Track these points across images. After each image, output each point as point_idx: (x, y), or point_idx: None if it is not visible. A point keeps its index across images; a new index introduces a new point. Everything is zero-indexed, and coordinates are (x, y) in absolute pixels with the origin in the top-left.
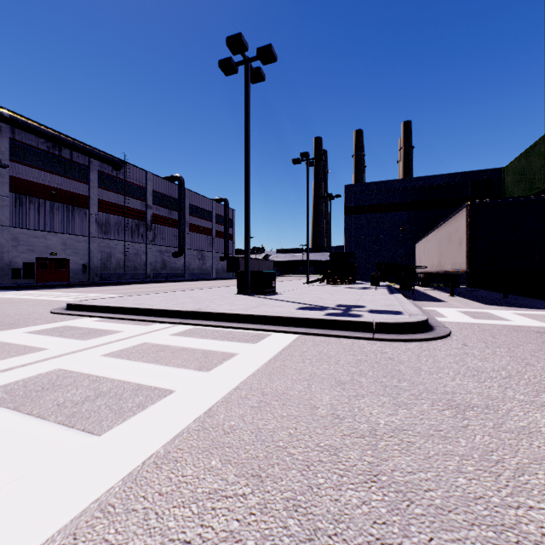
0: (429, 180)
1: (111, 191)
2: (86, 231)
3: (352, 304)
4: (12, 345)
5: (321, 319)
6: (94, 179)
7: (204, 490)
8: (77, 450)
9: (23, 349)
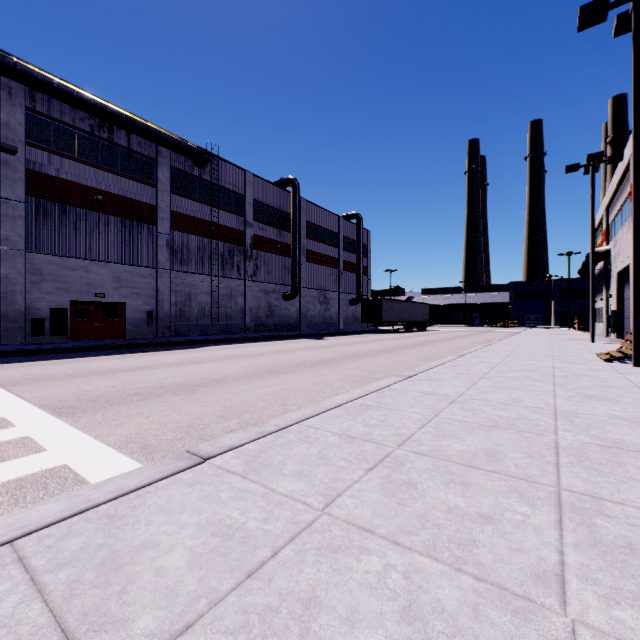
0: None
1: (192, 198)
2: (152, 259)
3: None
4: None
5: None
6: (163, 179)
7: None
8: None
9: None
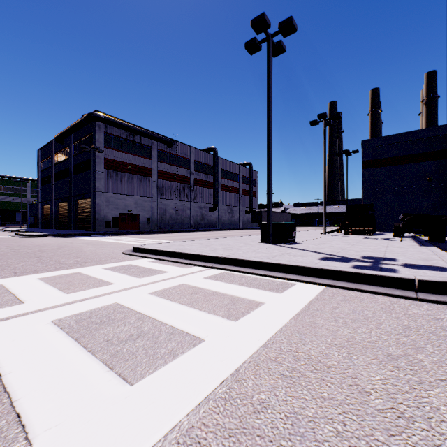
0: None
1: (166, 163)
2: (149, 193)
3: (380, 256)
4: (92, 278)
5: (349, 272)
6: (154, 155)
7: None
8: (109, 401)
9: (98, 282)
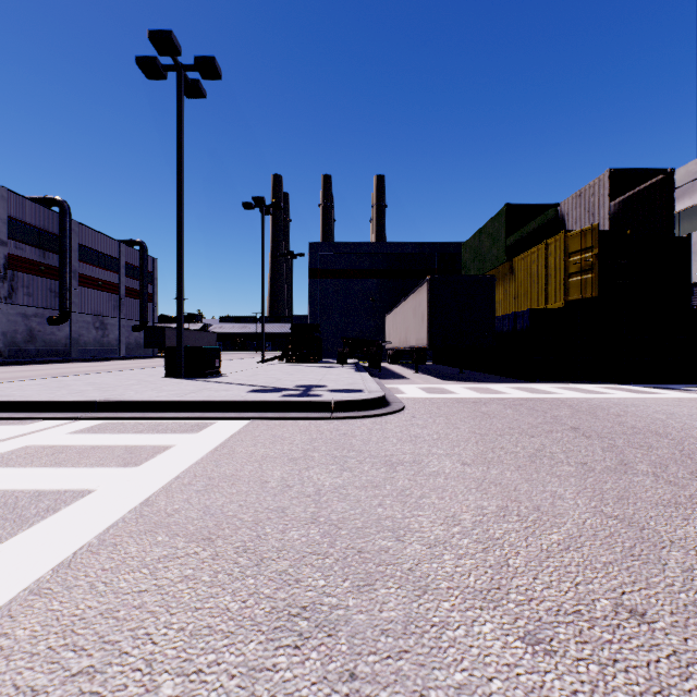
0: (399, 247)
1: None
2: None
3: (314, 384)
4: None
5: (277, 401)
6: None
7: (154, 557)
8: None
9: None
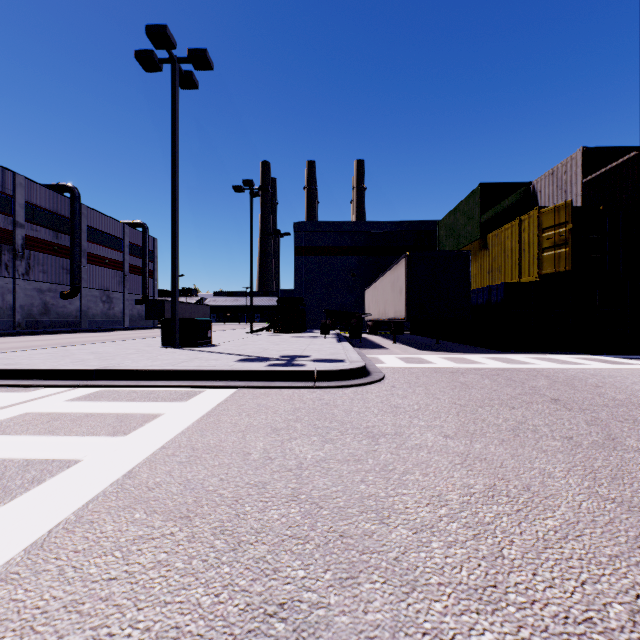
0: (378, 225)
1: None
2: None
3: (298, 354)
4: None
5: (262, 371)
6: None
7: (128, 538)
8: None
9: None
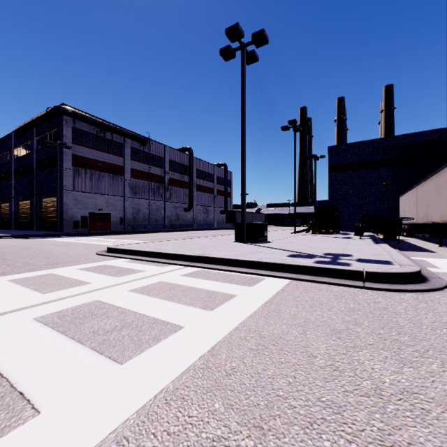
0: (413, 136)
1: (139, 161)
2: (122, 192)
3: (339, 253)
4: (68, 278)
5: (311, 267)
6: (127, 153)
7: (208, 435)
8: (103, 377)
9: (74, 282)
